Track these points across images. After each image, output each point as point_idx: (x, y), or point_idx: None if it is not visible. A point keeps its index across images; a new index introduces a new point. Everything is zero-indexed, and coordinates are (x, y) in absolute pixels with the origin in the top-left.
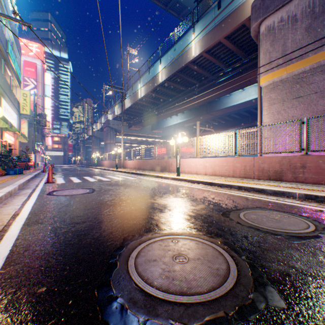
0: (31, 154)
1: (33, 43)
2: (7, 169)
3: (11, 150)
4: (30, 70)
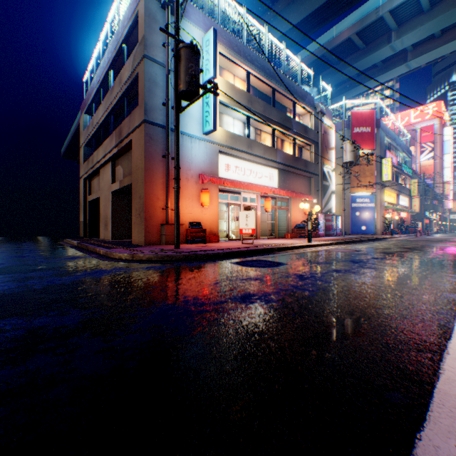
0: (417, 222)
1: (428, 105)
2: (400, 231)
3: (402, 222)
4: (425, 135)
